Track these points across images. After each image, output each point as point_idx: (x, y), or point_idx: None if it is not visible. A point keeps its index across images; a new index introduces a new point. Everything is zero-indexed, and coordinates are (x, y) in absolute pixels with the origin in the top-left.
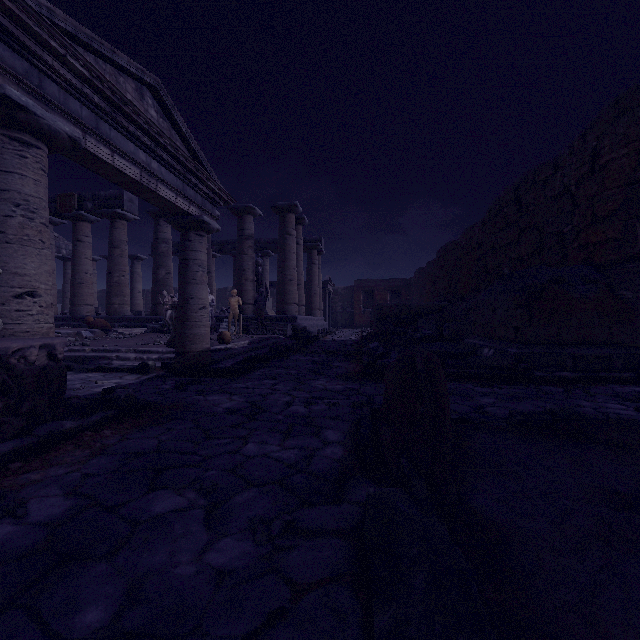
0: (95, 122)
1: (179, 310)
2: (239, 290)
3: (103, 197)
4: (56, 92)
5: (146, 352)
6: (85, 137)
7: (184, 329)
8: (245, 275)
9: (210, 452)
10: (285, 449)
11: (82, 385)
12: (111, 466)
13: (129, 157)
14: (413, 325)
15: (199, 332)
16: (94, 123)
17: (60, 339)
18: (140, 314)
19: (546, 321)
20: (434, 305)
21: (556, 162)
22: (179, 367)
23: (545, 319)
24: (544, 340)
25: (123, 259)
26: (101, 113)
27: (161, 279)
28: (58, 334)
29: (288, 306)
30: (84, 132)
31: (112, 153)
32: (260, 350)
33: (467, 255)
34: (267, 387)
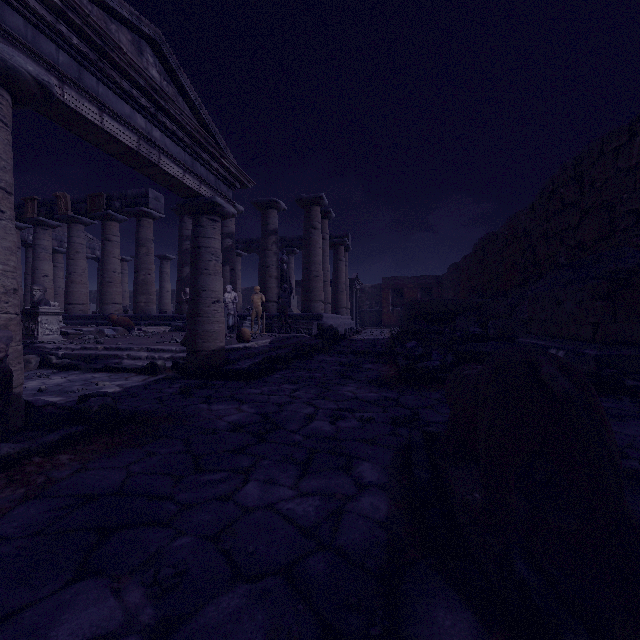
0: (77, 72)
1: (190, 304)
2: (263, 287)
3: (130, 196)
4: (21, 26)
5: (159, 351)
6: (63, 88)
7: (195, 325)
8: (269, 272)
9: (192, 497)
10: (301, 495)
11: (81, 387)
12: (39, 521)
13: (123, 120)
14: (449, 324)
15: (212, 329)
16: (76, 73)
17: (1, 332)
18: (166, 313)
19: (637, 315)
20: (472, 302)
21: (633, 126)
22: (190, 368)
23: (636, 313)
24: (634, 339)
25: (149, 257)
26: (85, 62)
27: (185, 277)
28: (79, 332)
29: (313, 304)
30: (61, 82)
31: (100, 112)
32: (282, 349)
33: (511, 246)
34: (285, 394)
